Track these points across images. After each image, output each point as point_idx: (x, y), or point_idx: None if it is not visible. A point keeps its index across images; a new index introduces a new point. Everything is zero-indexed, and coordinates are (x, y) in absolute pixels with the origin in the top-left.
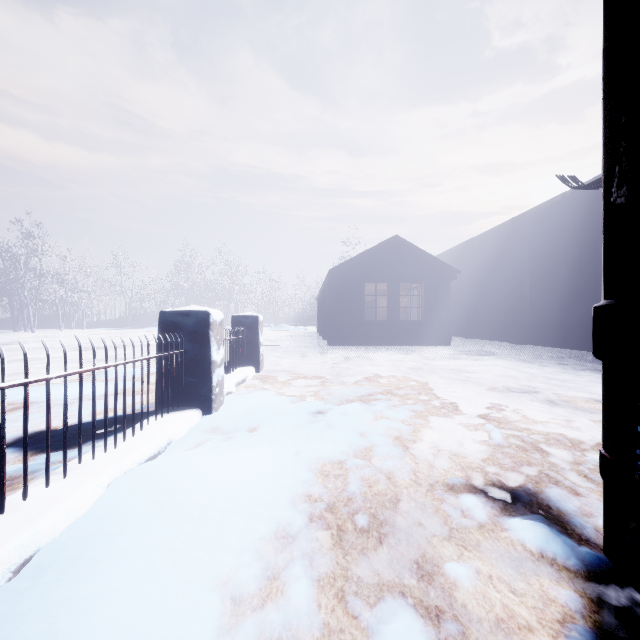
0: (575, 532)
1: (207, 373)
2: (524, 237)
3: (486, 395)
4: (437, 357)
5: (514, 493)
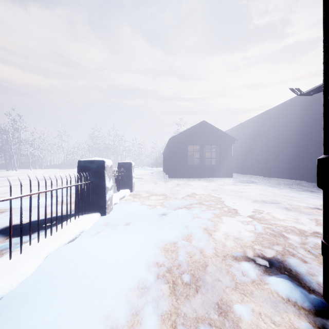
0: (306, 285)
1: (103, 193)
2: (270, 121)
3: (252, 205)
4: (225, 184)
5: (270, 261)
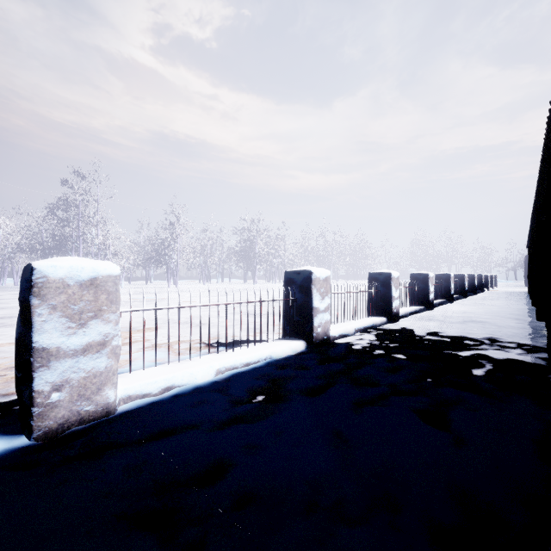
0: None
1: (492, 283)
2: None
3: None
4: None
5: None
